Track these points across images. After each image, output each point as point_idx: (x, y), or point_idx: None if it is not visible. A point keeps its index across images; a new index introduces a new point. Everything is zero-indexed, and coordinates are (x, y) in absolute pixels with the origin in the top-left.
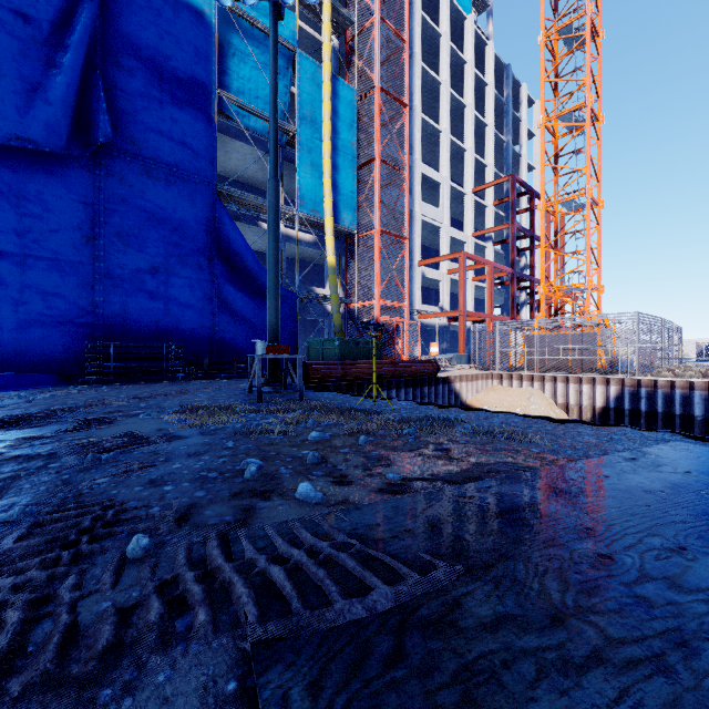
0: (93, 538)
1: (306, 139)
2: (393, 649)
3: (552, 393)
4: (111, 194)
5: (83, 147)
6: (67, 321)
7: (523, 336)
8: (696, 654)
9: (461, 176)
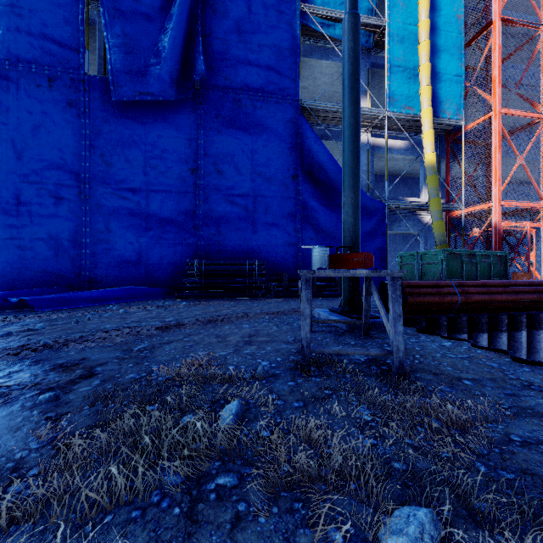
0: None
1: (397, 27)
2: None
3: None
4: (209, 128)
5: (188, 92)
6: (177, 243)
7: None
8: None
9: None
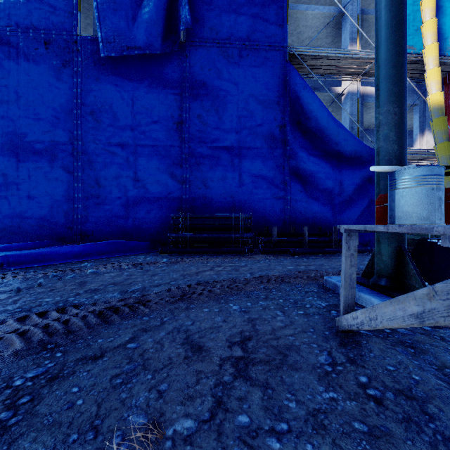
0: None
1: None
2: None
3: None
4: (194, 81)
5: (174, 45)
6: (163, 197)
7: None
8: None
9: None
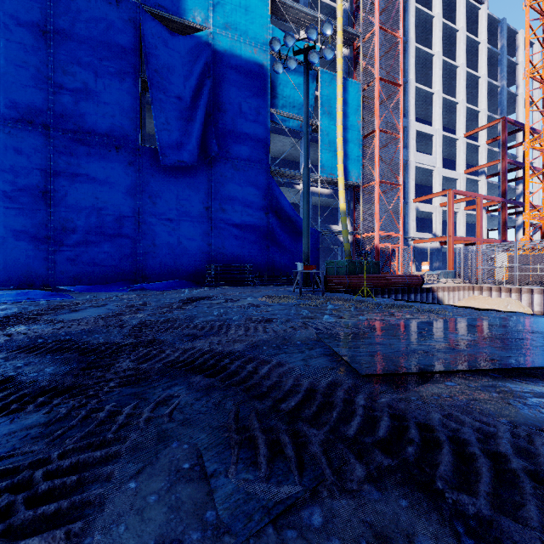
0: (265, 321)
1: (325, 126)
2: (348, 335)
3: (529, 303)
4: (216, 182)
5: (204, 160)
6: (197, 253)
7: (503, 256)
8: (424, 340)
9: (455, 123)
